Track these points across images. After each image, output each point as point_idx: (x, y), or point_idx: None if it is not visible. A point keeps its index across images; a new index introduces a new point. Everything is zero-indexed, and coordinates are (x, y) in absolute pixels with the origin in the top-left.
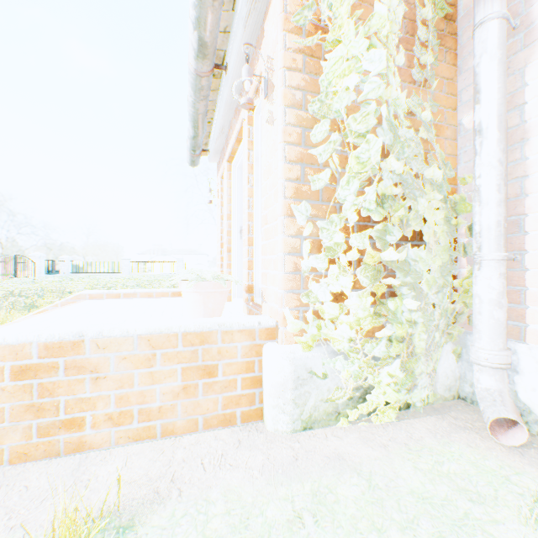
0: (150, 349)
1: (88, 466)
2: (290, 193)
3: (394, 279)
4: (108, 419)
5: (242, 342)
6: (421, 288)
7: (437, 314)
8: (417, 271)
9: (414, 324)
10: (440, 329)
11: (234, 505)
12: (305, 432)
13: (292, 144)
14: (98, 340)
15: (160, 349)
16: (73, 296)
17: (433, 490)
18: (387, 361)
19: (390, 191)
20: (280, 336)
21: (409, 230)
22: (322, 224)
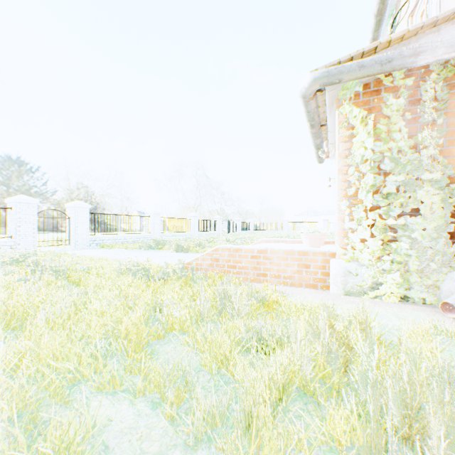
0: (286, 255)
1: (268, 286)
2: (341, 196)
3: (396, 233)
4: (274, 275)
5: (320, 257)
6: (416, 238)
7: (429, 253)
8: (413, 229)
9: (409, 256)
10: (438, 262)
11: (307, 298)
12: (345, 296)
13: (343, 174)
14: (271, 250)
15: (289, 255)
16: (259, 240)
17: (382, 313)
18: (391, 272)
19: (391, 191)
20: (337, 256)
21: (408, 208)
22: (353, 209)
